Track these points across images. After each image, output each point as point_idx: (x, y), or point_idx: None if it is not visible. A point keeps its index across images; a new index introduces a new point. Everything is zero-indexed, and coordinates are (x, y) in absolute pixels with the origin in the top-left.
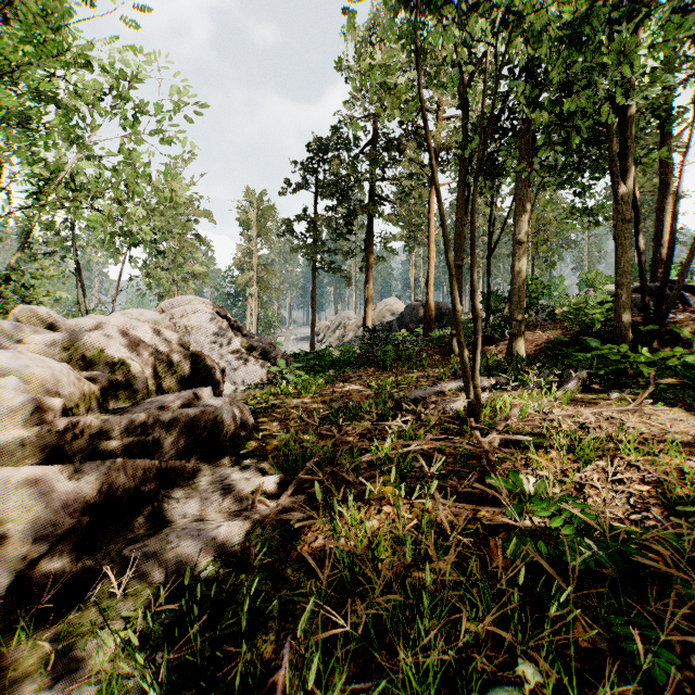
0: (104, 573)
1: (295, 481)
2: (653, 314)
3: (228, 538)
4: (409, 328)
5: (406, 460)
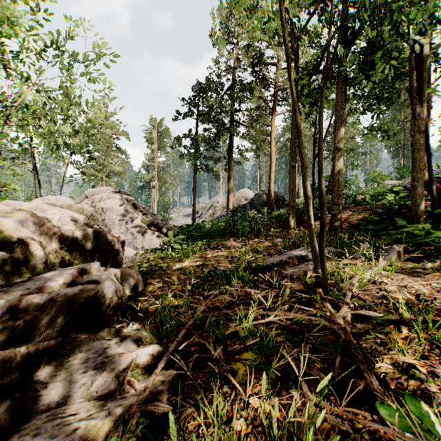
0: None
1: (166, 356)
2: (438, 200)
3: None
4: (257, 208)
5: (269, 337)
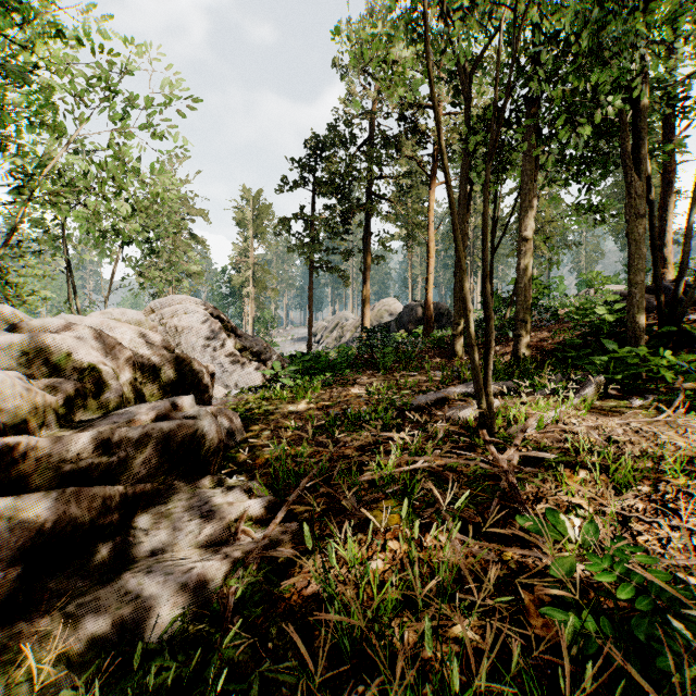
0: (42, 637)
1: (286, 506)
2: (667, 314)
3: (202, 583)
4: (408, 329)
5: (413, 482)
